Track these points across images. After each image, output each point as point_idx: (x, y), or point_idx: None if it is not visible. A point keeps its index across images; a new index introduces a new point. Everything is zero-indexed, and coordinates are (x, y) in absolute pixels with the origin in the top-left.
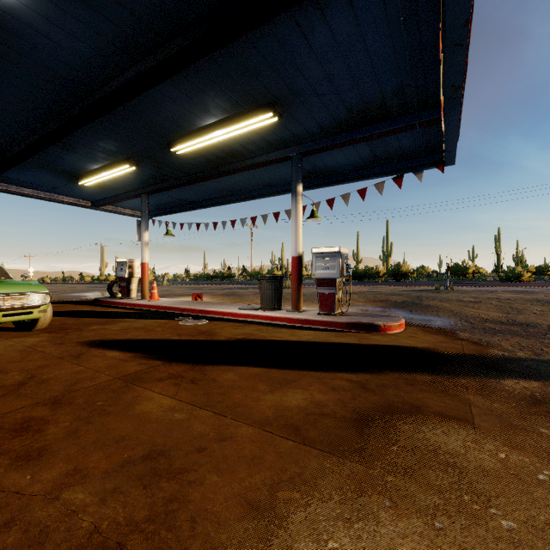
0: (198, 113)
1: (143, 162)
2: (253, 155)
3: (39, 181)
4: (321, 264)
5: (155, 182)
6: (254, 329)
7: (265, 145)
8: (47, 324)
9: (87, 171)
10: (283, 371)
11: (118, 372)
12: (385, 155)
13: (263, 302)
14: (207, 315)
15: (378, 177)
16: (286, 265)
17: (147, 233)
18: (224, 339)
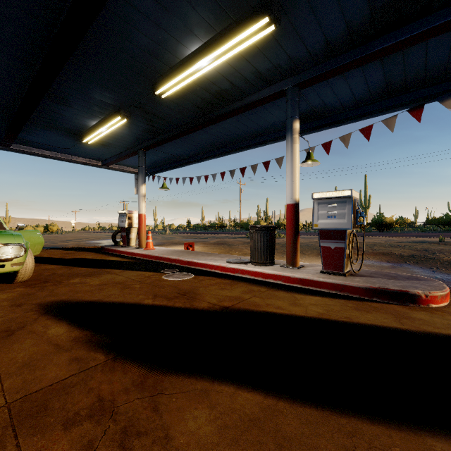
0: (178, 36)
1: (134, 114)
2: (242, 96)
3: (53, 142)
4: (326, 212)
5: (149, 137)
6: (244, 290)
7: (255, 79)
8: (29, 276)
9: (87, 128)
10: (302, 413)
11: (24, 383)
12: (401, 81)
13: (253, 256)
14: (194, 267)
15: (386, 112)
16: (273, 216)
17: (143, 186)
18: (206, 308)
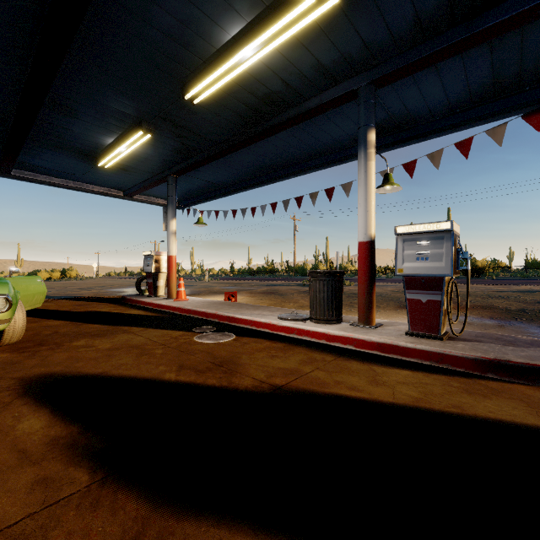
0: (212, 14)
1: (160, 128)
2: (298, 101)
3: (63, 167)
4: (414, 252)
5: (180, 159)
6: (303, 359)
7: (317, 76)
8: (20, 337)
9: (103, 148)
10: None
11: None
12: (513, 75)
13: (314, 311)
14: (237, 325)
15: (490, 120)
16: (335, 259)
17: (174, 221)
18: (249, 388)
